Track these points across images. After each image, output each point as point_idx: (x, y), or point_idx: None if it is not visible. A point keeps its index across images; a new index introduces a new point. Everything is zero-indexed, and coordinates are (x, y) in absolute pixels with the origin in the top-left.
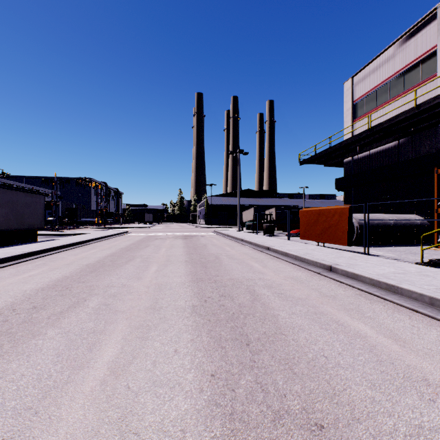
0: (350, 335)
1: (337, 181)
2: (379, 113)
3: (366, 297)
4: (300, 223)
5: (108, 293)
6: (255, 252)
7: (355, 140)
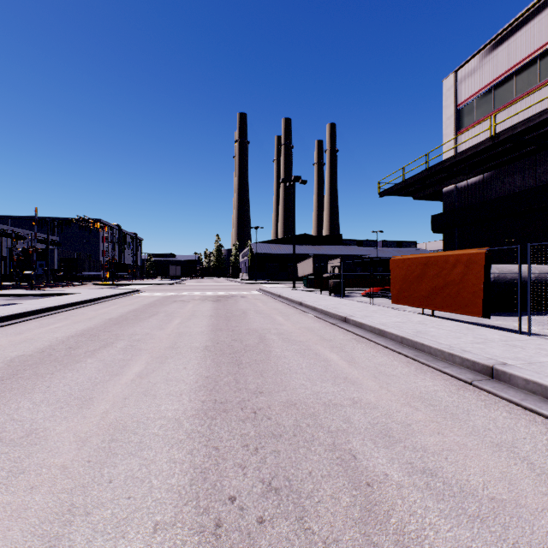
0: None
1: (434, 219)
2: (498, 119)
3: None
4: (391, 279)
5: None
6: (325, 326)
7: (467, 156)
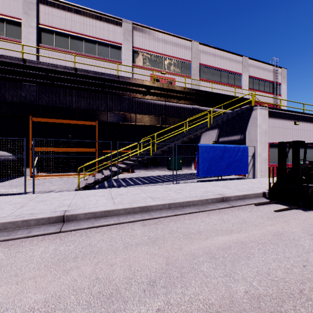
0: (246, 247)
1: None
2: None
3: (151, 223)
4: None
5: None
6: None
7: None
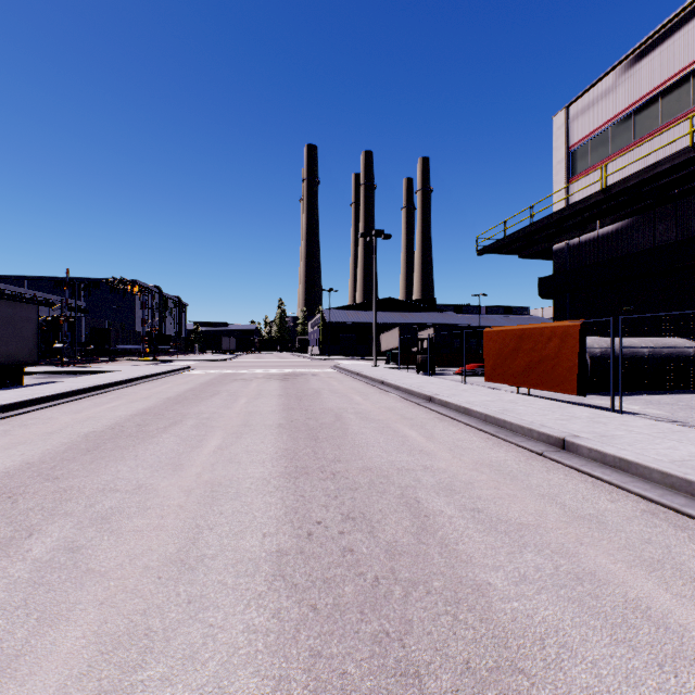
0: None
1: (541, 283)
2: (615, 166)
3: (671, 520)
4: (484, 354)
5: (95, 510)
6: (407, 406)
7: (576, 210)
